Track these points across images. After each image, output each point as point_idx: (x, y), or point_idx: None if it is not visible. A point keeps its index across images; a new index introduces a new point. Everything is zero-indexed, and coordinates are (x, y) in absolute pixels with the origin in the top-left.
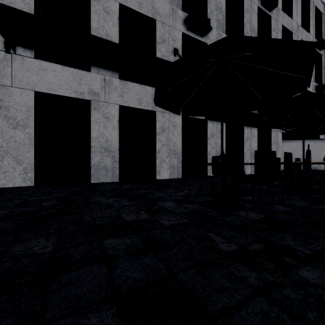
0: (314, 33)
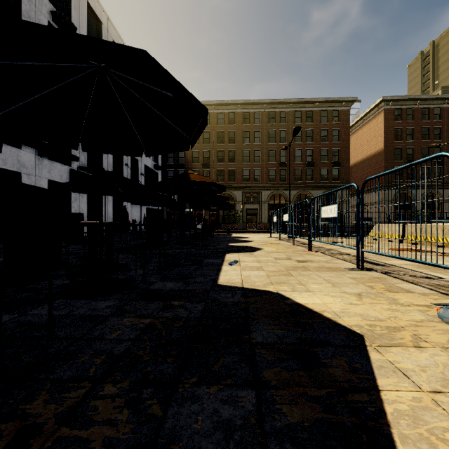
0: None
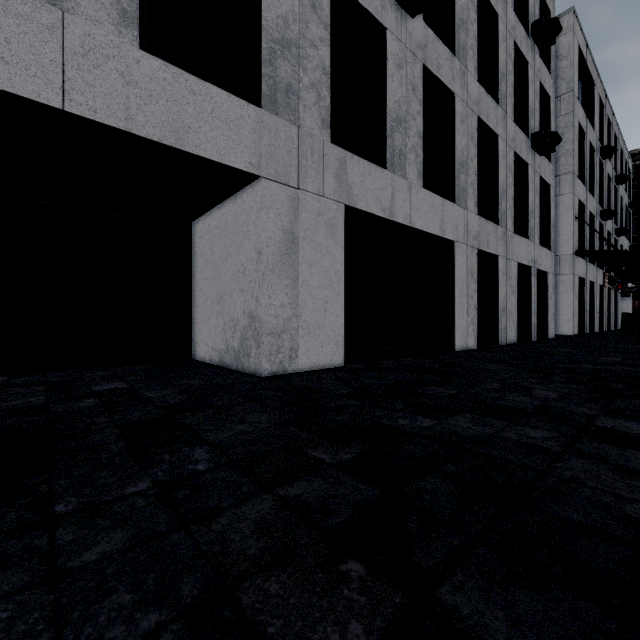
0: (628, 194)
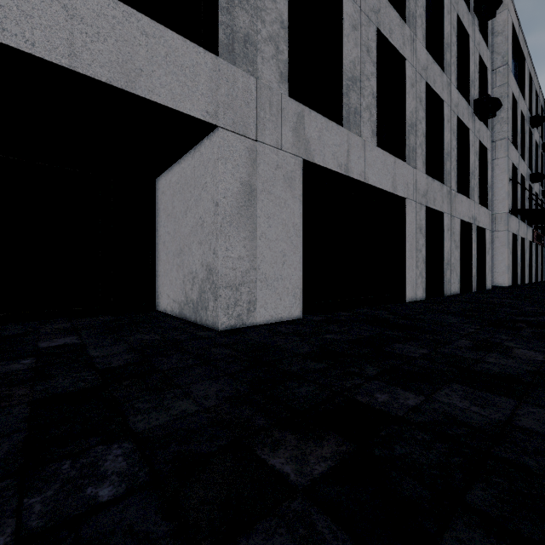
0: None
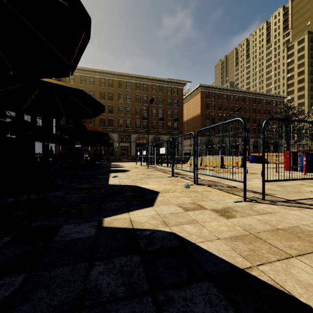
0: None
